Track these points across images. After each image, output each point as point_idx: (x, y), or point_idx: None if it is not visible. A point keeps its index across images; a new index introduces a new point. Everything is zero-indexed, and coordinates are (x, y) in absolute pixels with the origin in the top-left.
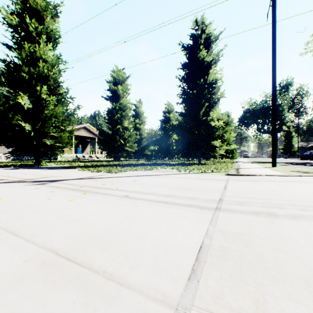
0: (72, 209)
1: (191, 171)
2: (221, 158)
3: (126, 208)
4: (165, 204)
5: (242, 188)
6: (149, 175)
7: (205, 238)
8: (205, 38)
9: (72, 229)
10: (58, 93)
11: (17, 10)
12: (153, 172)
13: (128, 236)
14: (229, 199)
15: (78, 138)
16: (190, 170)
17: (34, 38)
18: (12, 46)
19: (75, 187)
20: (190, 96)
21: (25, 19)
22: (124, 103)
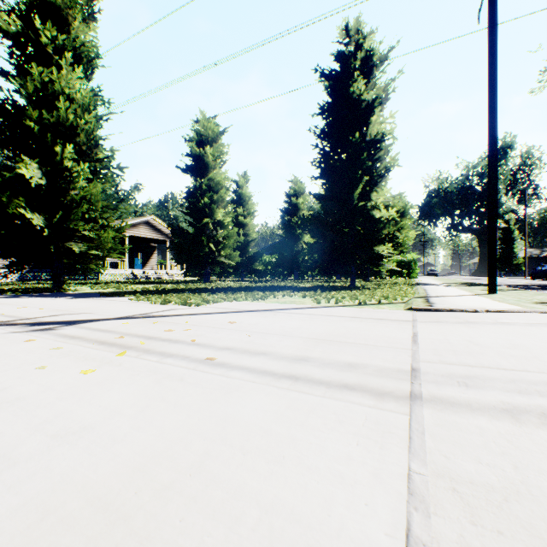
0: (78, 398)
1: (339, 303)
2: (389, 276)
3: (204, 395)
4: (293, 382)
5: (451, 339)
6: (260, 311)
7: (411, 513)
8: (363, 59)
9: (52, 467)
10: (95, 159)
11: (19, 5)
12: (268, 304)
13: (196, 498)
14: (433, 368)
15: (135, 241)
16: (338, 300)
17: (51, 57)
18: (10, 72)
19: (109, 337)
20: (335, 163)
21: (34, 23)
22: (216, 178)
